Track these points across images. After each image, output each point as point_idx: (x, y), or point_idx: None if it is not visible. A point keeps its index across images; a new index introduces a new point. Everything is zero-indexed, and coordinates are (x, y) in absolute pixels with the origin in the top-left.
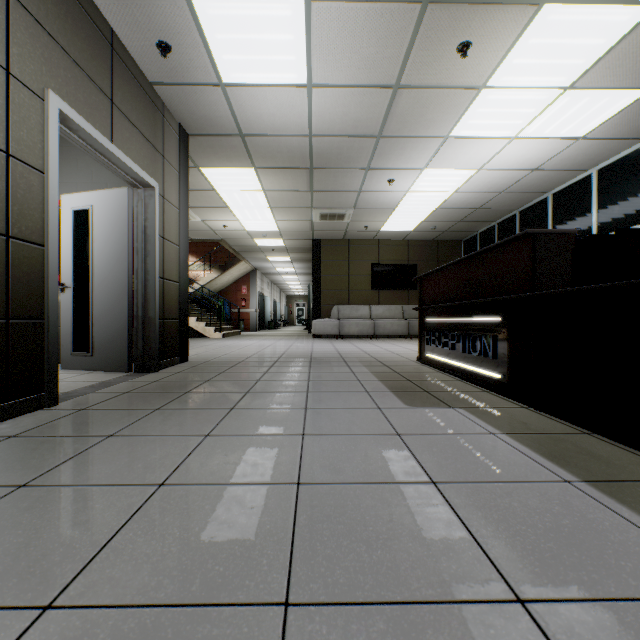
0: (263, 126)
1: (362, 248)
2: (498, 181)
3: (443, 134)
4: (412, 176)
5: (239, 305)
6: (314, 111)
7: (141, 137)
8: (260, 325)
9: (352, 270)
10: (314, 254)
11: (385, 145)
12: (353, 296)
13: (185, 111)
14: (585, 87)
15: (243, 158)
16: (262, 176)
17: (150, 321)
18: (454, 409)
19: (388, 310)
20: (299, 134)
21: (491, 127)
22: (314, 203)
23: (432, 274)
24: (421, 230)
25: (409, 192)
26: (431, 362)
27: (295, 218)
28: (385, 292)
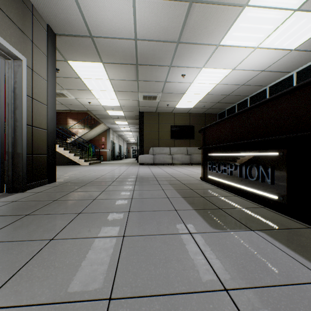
0: (105, 30)
1: (166, 117)
2: (242, 78)
3: (216, 42)
4: (195, 72)
5: (100, 147)
6: (137, 19)
7: (8, 19)
8: (112, 158)
9: (160, 128)
10: (140, 119)
11: (181, 49)
12: (161, 142)
13: (49, 13)
14: (307, 10)
15: (94, 55)
16: (107, 69)
17: (18, 155)
18: (256, 232)
19: (179, 150)
20: (128, 38)
21: (245, 39)
22: (139, 89)
23: (212, 126)
24: (197, 107)
25: (193, 83)
26: (212, 181)
27: (129, 98)
28: (178, 140)
